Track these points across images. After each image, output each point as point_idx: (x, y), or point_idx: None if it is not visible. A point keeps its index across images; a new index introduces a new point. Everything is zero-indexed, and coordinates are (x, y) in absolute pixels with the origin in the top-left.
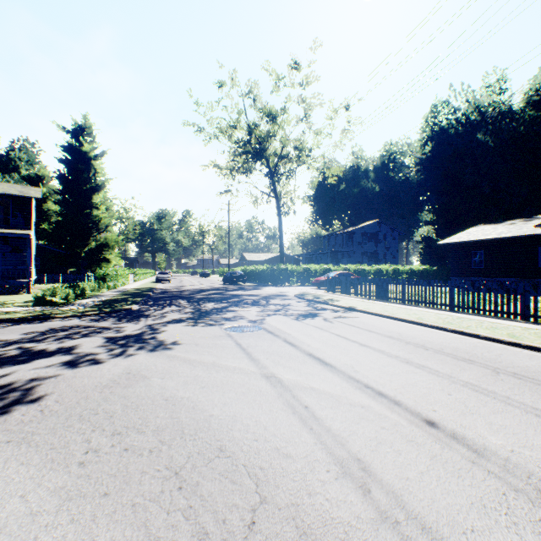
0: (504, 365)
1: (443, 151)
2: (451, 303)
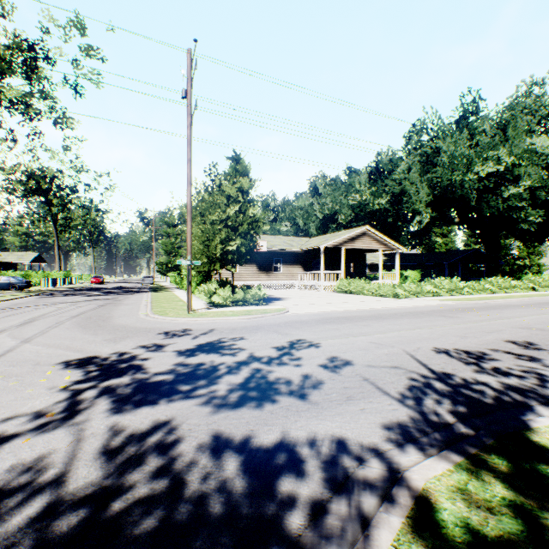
0: None
1: None
2: None
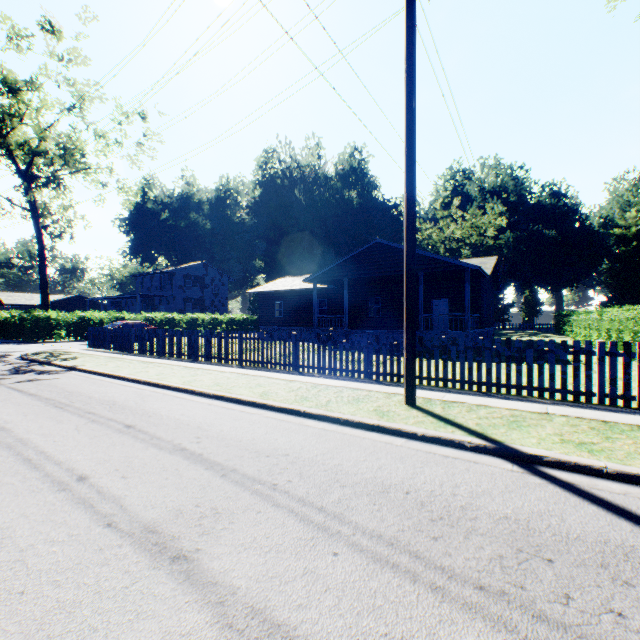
0: (118, 412)
1: (272, 199)
2: (198, 353)
